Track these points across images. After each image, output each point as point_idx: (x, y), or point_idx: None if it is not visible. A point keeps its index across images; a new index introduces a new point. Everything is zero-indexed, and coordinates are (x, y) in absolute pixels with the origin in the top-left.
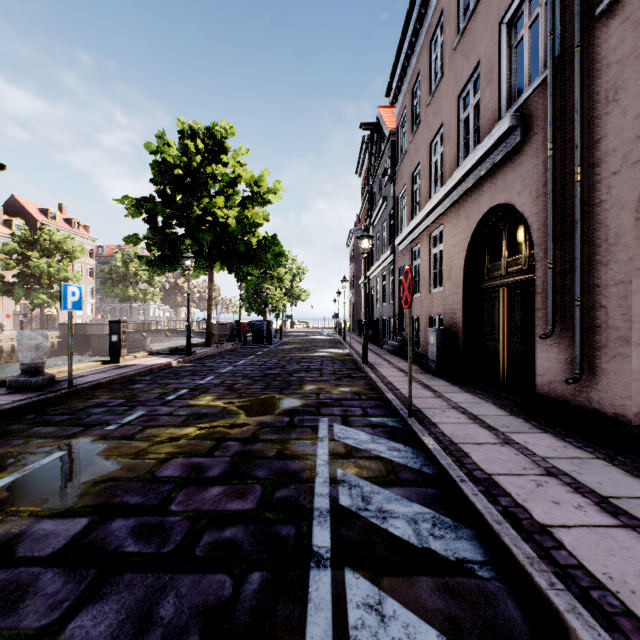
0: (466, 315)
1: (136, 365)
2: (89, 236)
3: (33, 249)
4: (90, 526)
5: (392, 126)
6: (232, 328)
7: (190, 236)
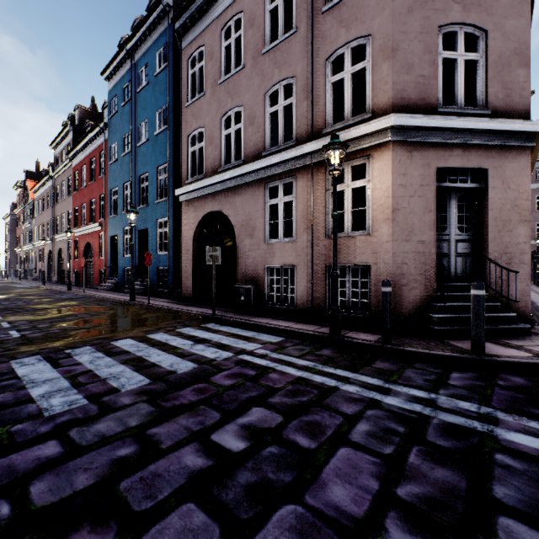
0: (49, 269)
1: None
2: None
3: None
4: None
5: (34, 197)
6: None
7: None
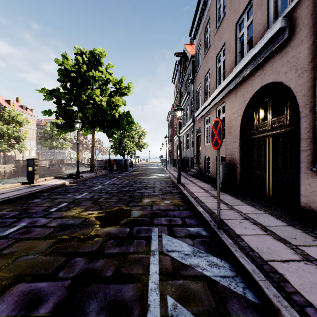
0: (241, 155)
1: (42, 185)
2: (33, 114)
3: None
4: None
5: (192, 53)
6: (106, 162)
7: (81, 111)
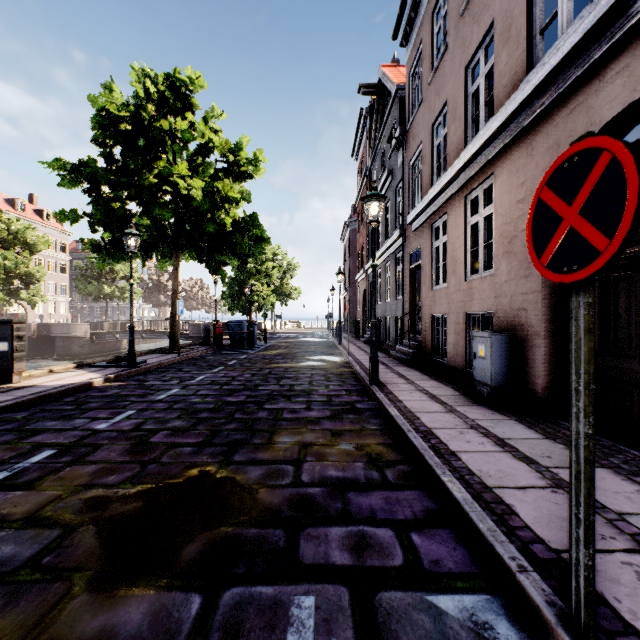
0: (547, 311)
1: (31, 387)
2: (63, 229)
3: None
4: None
5: (399, 81)
6: (206, 329)
7: (145, 213)
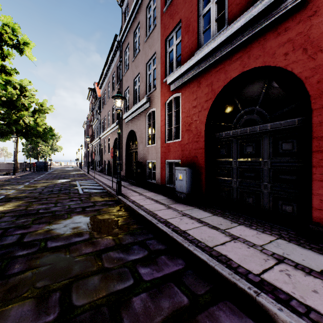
0: (114, 160)
1: None
2: None
3: None
4: (46, 187)
5: (100, 95)
6: (25, 165)
7: (8, 125)
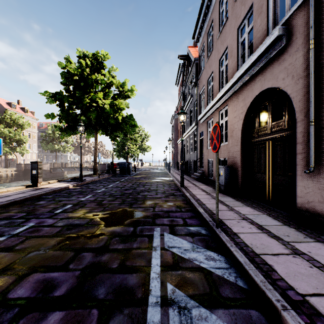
0: (243, 158)
1: (46, 188)
2: (34, 117)
3: (1, 123)
4: None
5: (196, 56)
6: (108, 166)
7: (83, 114)
